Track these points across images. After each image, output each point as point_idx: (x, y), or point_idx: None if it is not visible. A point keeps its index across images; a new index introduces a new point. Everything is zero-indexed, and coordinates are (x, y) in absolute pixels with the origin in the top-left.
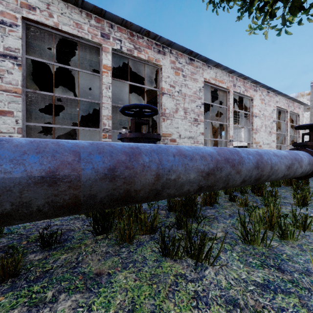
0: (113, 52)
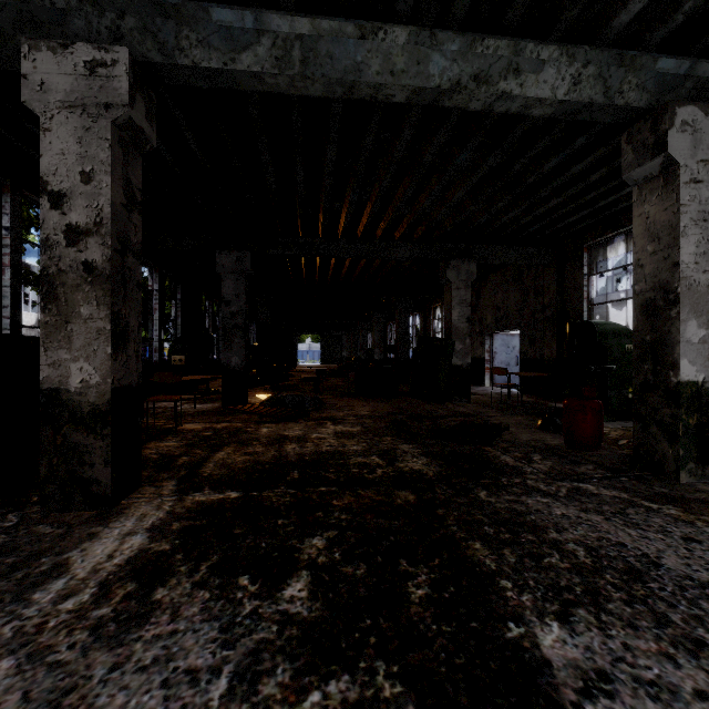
0: (152, 267)
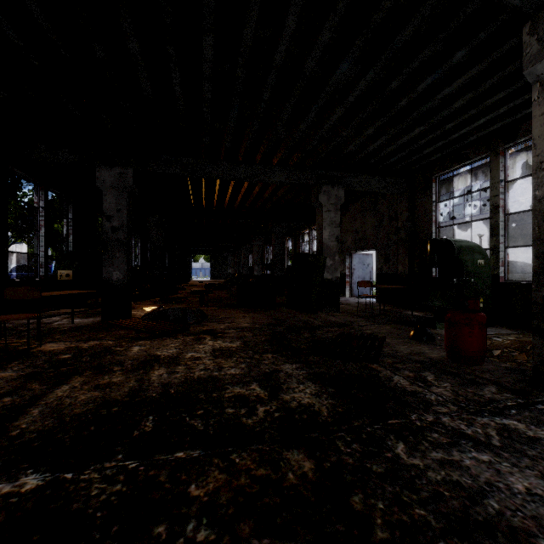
0: (37, 185)
